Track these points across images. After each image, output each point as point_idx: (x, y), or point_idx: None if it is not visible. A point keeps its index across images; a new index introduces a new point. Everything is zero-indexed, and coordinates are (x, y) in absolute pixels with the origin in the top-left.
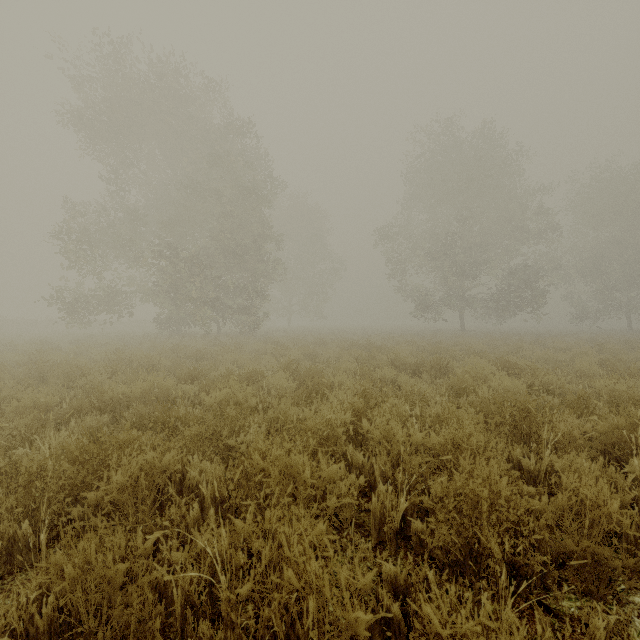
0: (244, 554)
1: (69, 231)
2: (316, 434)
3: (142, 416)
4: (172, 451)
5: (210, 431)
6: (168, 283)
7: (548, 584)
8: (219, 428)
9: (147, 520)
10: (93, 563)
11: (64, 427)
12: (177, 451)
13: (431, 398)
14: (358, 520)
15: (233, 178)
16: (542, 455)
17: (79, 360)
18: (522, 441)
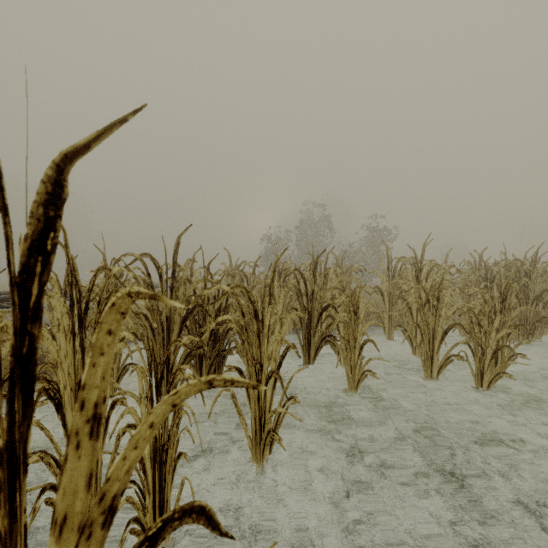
0: None
1: None
2: None
3: None
4: None
5: None
6: None
7: None
8: None
9: None
10: None
11: None
12: None
13: None
14: None
15: None
16: None
17: None
18: None
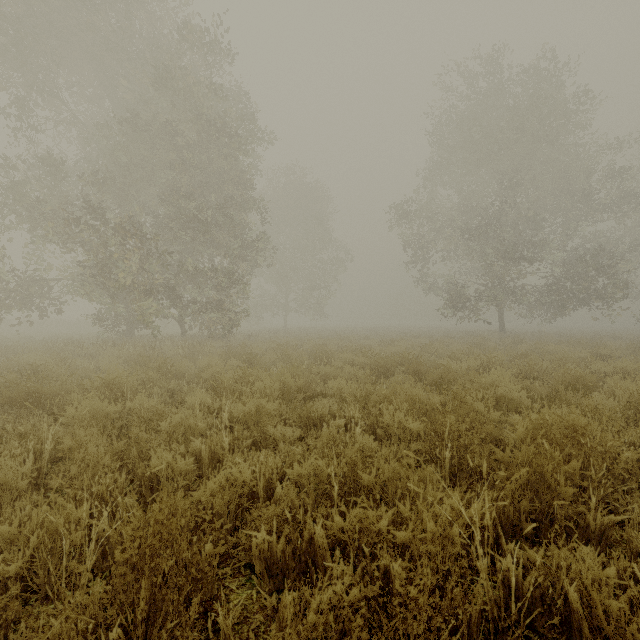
0: None
1: None
2: None
3: None
4: None
5: None
6: (91, 262)
7: None
8: None
9: None
10: None
11: None
12: None
13: None
14: None
15: (192, 107)
16: None
17: None
18: None
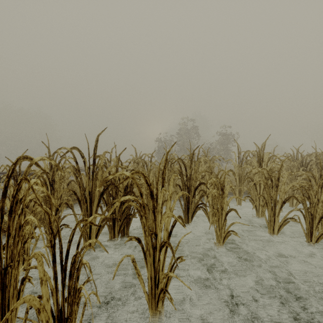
0: None
1: None
2: None
3: None
4: None
5: None
6: None
7: None
8: None
9: None
10: None
11: None
12: None
13: None
14: None
15: None
16: None
17: None
18: None
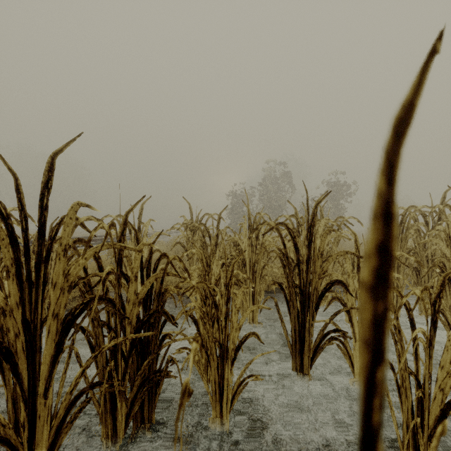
0: None
1: None
2: None
3: None
4: None
5: None
6: None
7: None
8: None
9: None
10: None
11: None
12: None
13: None
14: None
15: None
16: None
17: None
18: None
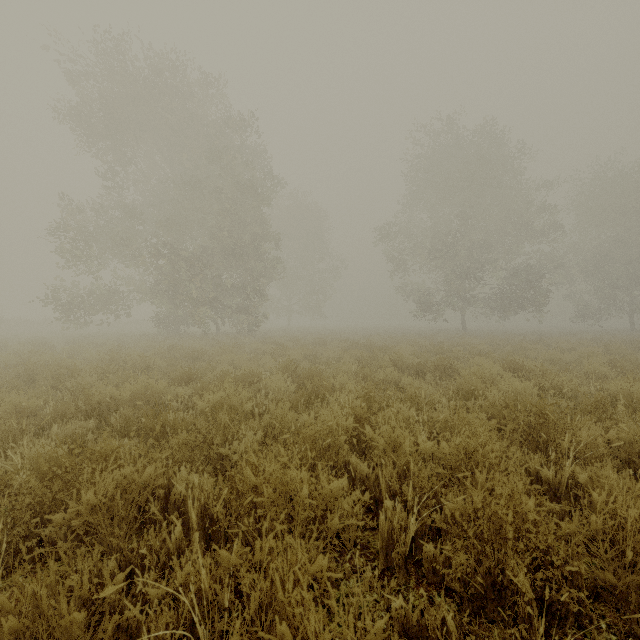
0: (231, 589)
1: (65, 229)
2: (315, 443)
3: (130, 421)
4: (154, 464)
5: (200, 439)
6: (166, 282)
7: (583, 622)
8: (210, 436)
9: (122, 546)
10: (44, 610)
11: (47, 433)
12: (162, 462)
13: (437, 401)
14: (362, 540)
15: (232, 176)
16: (563, 466)
17: (71, 361)
18: (538, 449)
